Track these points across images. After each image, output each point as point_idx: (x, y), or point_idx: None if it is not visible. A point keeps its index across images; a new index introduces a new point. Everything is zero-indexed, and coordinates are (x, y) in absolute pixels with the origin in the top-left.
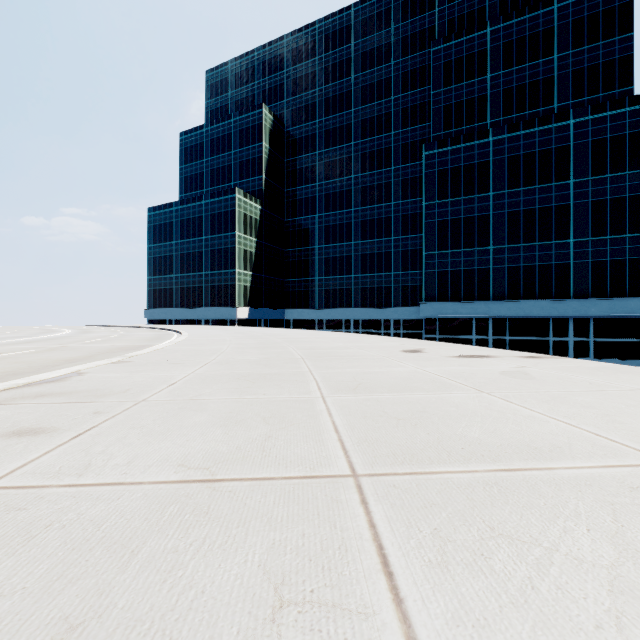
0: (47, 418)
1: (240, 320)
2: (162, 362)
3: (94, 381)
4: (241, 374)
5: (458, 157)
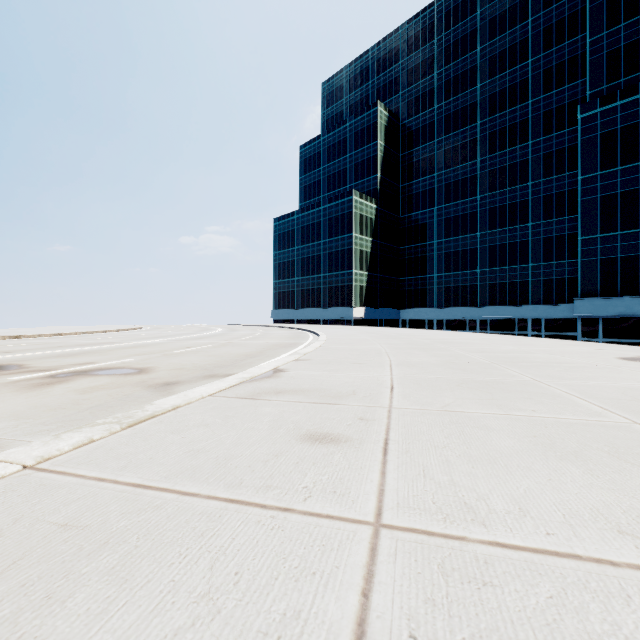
0: (319, 421)
1: (356, 320)
2: (342, 361)
3: (306, 379)
4: (453, 380)
5: (633, 112)
